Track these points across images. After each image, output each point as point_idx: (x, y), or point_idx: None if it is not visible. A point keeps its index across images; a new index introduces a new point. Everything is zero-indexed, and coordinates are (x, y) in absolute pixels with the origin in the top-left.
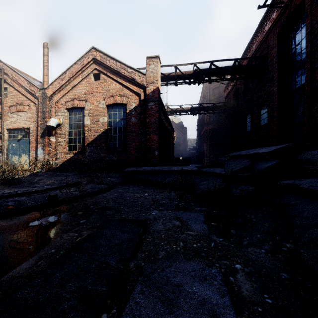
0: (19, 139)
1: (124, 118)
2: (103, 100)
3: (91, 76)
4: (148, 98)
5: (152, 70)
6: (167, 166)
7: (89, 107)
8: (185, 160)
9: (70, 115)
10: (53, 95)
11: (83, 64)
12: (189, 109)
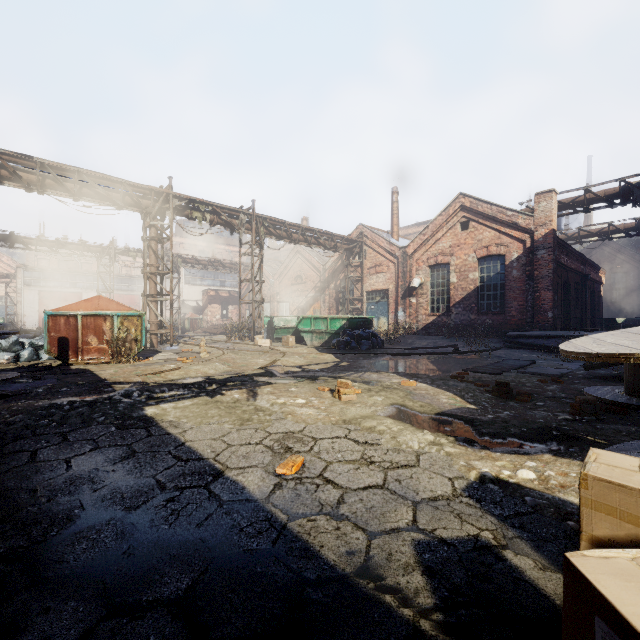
0: (377, 301)
1: (502, 272)
2: (473, 252)
3: (458, 225)
4: (537, 245)
5: (543, 209)
6: (564, 331)
7: (455, 262)
8: (625, 323)
9: (432, 272)
10: (414, 253)
11: (449, 214)
12: (632, 226)
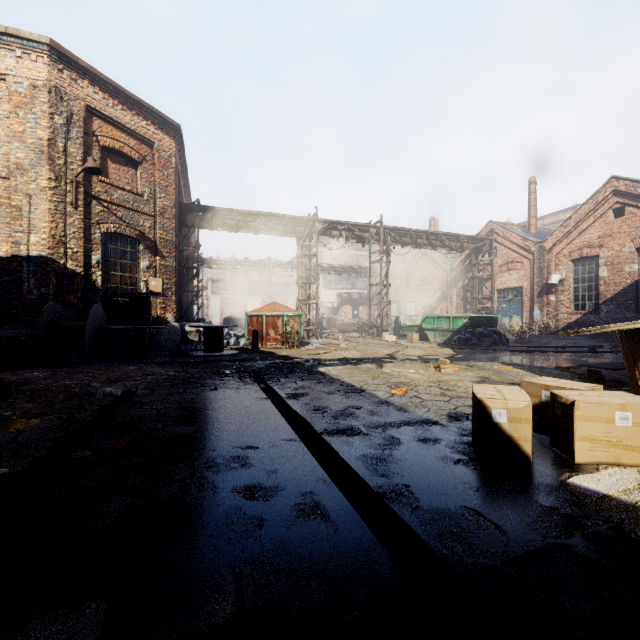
0: (509, 299)
1: None
2: (630, 241)
3: (609, 213)
4: None
5: None
6: None
7: (605, 254)
8: None
9: (575, 267)
10: (553, 247)
11: (597, 202)
12: None
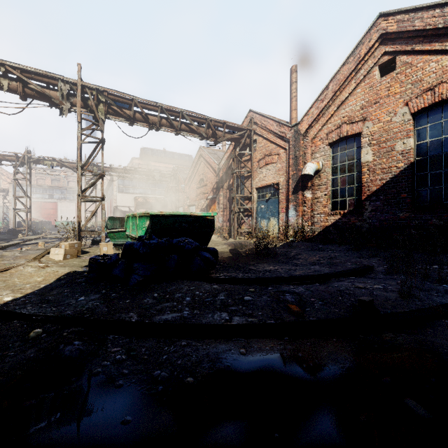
0: (267, 199)
1: None
2: (403, 105)
3: (375, 71)
4: None
5: None
6: None
7: (370, 129)
8: None
9: (333, 152)
10: (309, 129)
11: (359, 57)
12: None
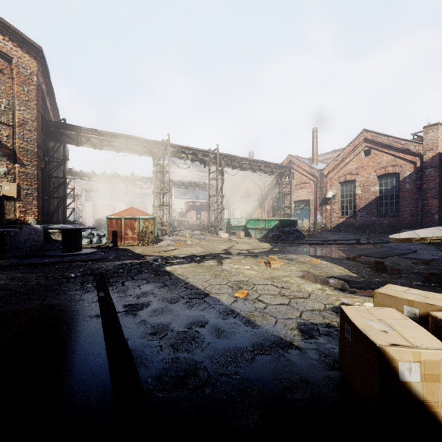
0: (302, 208)
1: (397, 185)
2: (374, 172)
3: (362, 153)
4: (426, 165)
5: (430, 137)
6: None
7: (359, 179)
8: None
9: (342, 187)
10: (328, 174)
11: (355, 145)
12: None
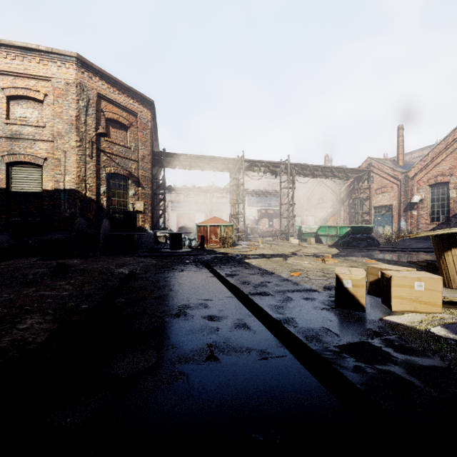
0: (383, 214)
1: None
2: None
3: None
4: None
5: None
6: None
7: (454, 180)
8: None
9: (432, 190)
10: (415, 176)
11: (448, 142)
12: None
